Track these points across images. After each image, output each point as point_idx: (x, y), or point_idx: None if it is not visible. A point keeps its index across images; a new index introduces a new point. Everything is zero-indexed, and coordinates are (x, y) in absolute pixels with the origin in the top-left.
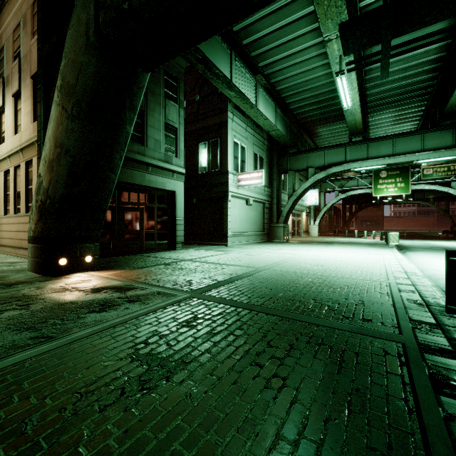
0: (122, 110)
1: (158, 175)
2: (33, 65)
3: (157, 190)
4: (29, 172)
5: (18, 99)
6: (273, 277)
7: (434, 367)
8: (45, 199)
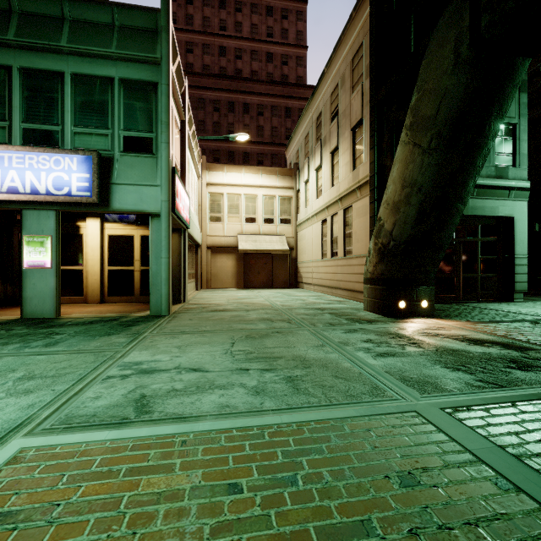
0: (486, 122)
1: (486, 198)
2: (354, 117)
3: (479, 219)
4: (346, 218)
5: (334, 154)
6: None
7: None
8: (388, 241)
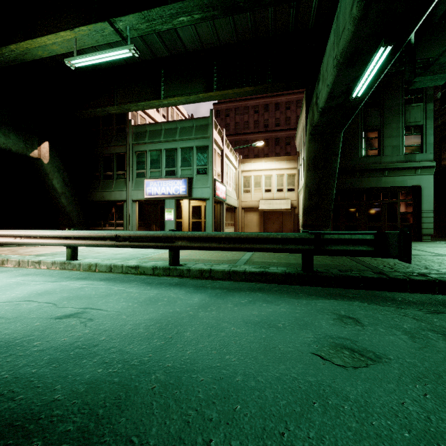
0: (329, 158)
1: (396, 175)
2: None
3: (399, 188)
4: None
5: None
6: (425, 258)
7: (358, 271)
8: (303, 207)
